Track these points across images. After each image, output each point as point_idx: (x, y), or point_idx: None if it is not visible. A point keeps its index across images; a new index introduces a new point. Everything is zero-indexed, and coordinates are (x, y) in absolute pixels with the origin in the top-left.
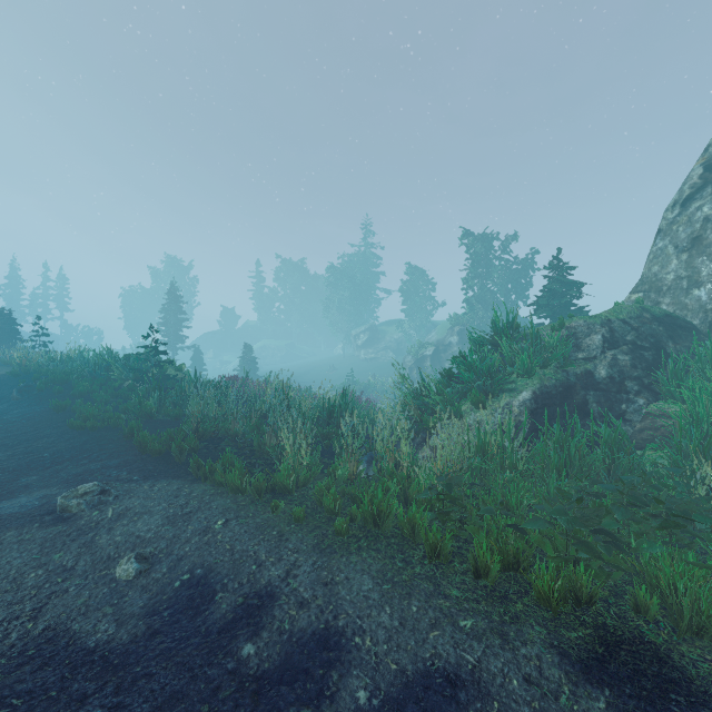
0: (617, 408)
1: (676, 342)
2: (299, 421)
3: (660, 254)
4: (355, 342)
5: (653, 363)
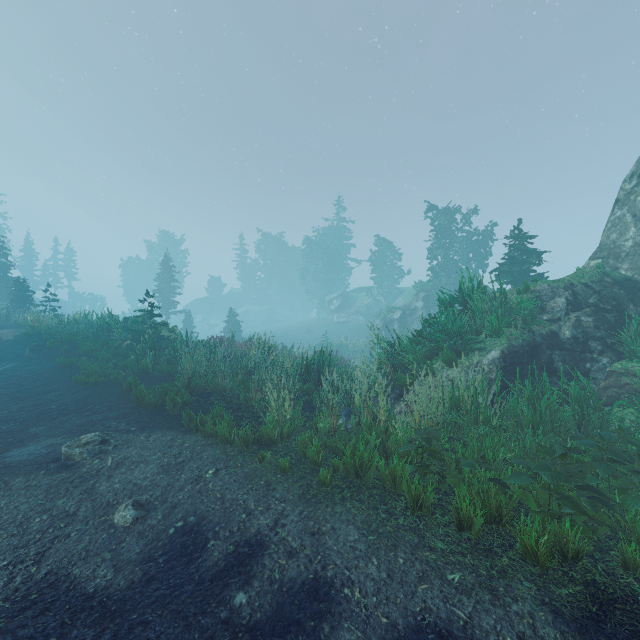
0: (582, 367)
1: (637, 304)
2: (283, 377)
3: (618, 222)
4: (328, 307)
5: (615, 324)
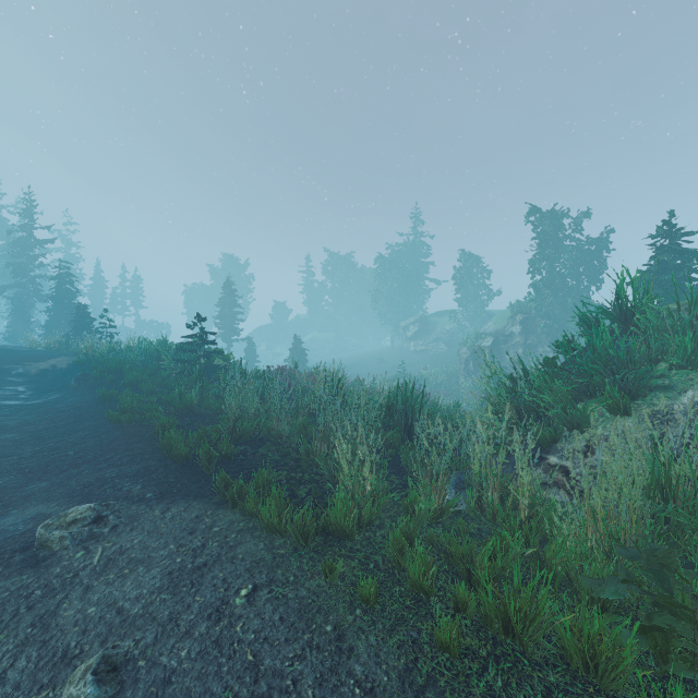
0: None
1: None
2: (360, 426)
3: None
4: (404, 333)
5: None
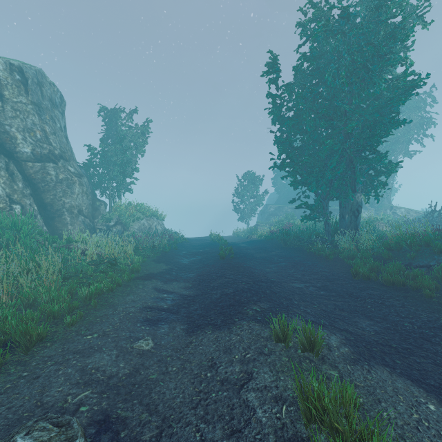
0: None
1: None
2: None
3: None
4: None
5: None
